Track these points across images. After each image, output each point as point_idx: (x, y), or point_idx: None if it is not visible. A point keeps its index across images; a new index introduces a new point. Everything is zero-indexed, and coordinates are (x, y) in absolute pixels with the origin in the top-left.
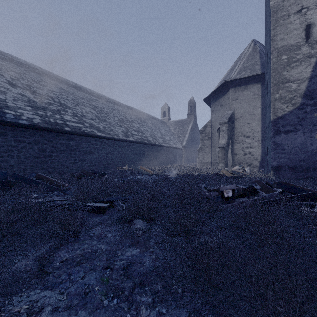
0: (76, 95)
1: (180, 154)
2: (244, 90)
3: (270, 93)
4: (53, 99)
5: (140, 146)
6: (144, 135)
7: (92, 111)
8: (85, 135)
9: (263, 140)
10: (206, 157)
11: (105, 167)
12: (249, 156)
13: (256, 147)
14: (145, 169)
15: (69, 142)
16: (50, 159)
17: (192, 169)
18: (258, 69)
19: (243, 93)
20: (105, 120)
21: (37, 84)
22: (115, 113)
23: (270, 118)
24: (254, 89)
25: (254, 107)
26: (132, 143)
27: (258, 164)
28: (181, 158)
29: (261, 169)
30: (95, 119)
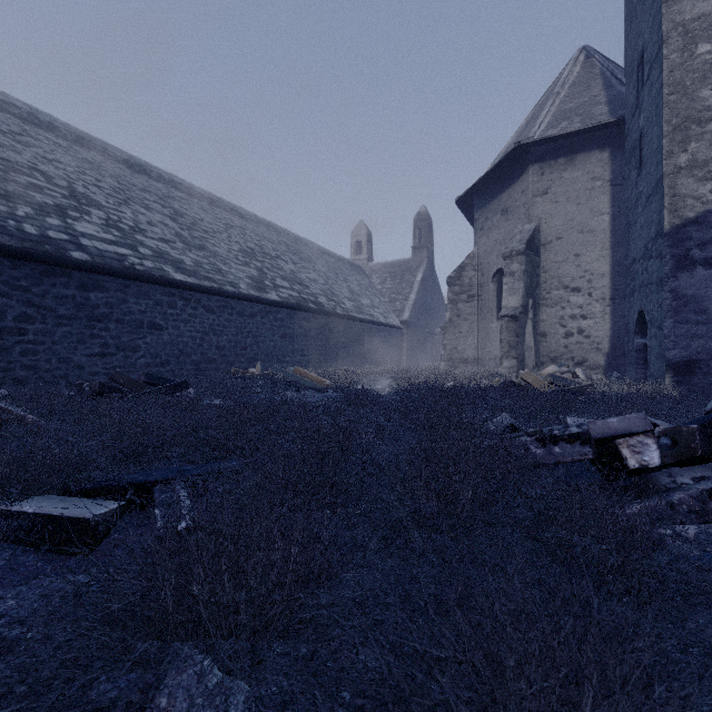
0: (125, 181)
1: (396, 342)
2: (566, 170)
3: (658, 155)
4: (49, 180)
5: (296, 316)
6: (308, 290)
7: (168, 221)
8: (138, 279)
9: (617, 299)
10: (463, 345)
11: (198, 368)
12: (580, 339)
13: (599, 317)
14: (309, 373)
15: (84, 294)
16: (20, 341)
17: (432, 374)
18: (602, 114)
19: (563, 178)
20: (202, 247)
21: (7, 139)
22: (234, 233)
23: (658, 226)
24: (592, 165)
25: (592, 212)
26: (274, 309)
27: (603, 361)
28: (399, 351)
29: (612, 374)
30: (175, 241)
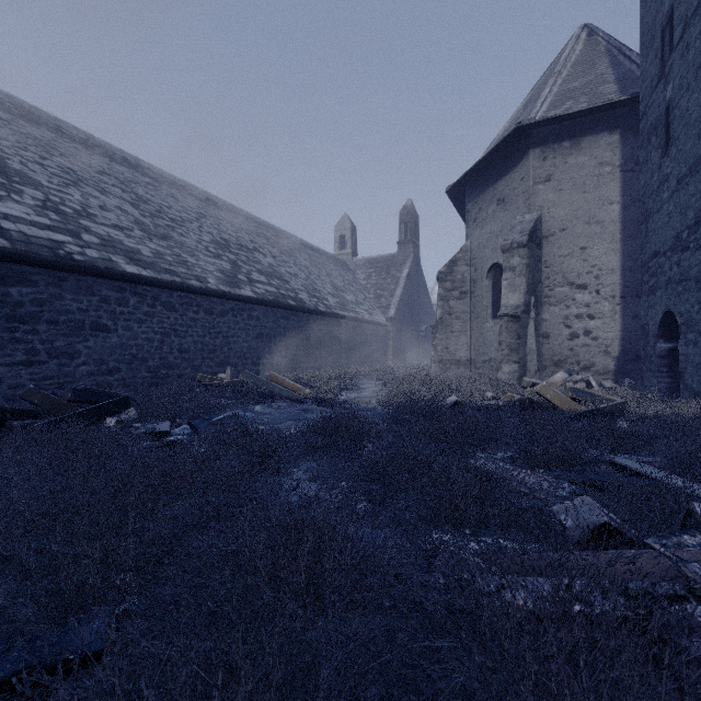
0: (80, 161)
1: (382, 340)
2: (571, 154)
3: (699, 126)
4: None
5: (274, 314)
6: (288, 286)
7: (127, 207)
8: (77, 271)
9: (629, 297)
10: (455, 345)
11: (156, 375)
12: (587, 341)
13: (608, 317)
14: (285, 380)
15: (2, 289)
16: None
17: (424, 379)
18: (611, 92)
19: (568, 163)
20: (166, 236)
21: None
22: (206, 223)
23: (699, 211)
24: (600, 149)
25: (600, 200)
26: (248, 306)
27: (612, 366)
28: (384, 350)
29: (624, 380)
30: (132, 229)
